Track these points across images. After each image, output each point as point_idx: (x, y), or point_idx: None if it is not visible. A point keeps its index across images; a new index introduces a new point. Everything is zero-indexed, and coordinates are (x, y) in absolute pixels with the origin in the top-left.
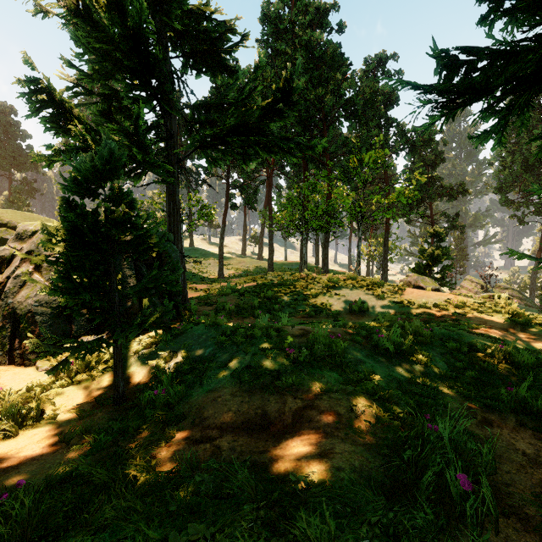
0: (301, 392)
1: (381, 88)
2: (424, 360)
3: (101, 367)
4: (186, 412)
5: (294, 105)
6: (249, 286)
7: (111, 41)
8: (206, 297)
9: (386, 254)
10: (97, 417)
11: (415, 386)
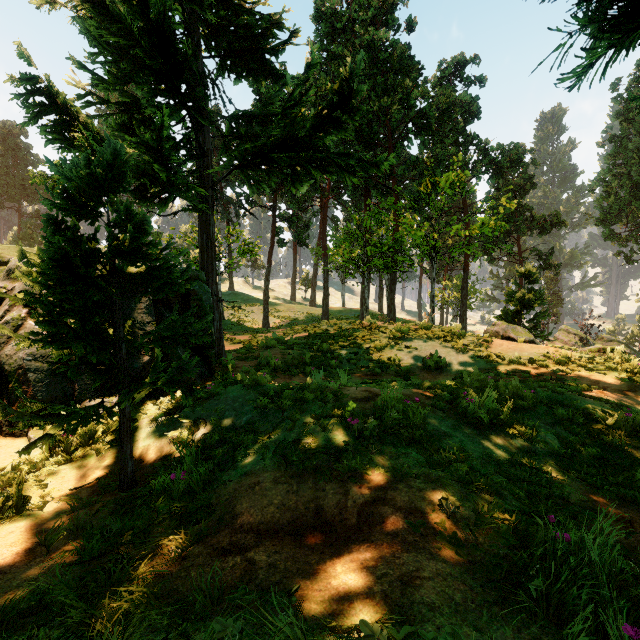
0: (368, 478)
1: (459, 98)
2: (528, 432)
3: (108, 440)
4: (212, 504)
5: (354, 112)
6: (299, 337)
7: (129, 34)
8: (246, 350)
9: (465, 299)
10: (96, 507)
11: (520, 469)
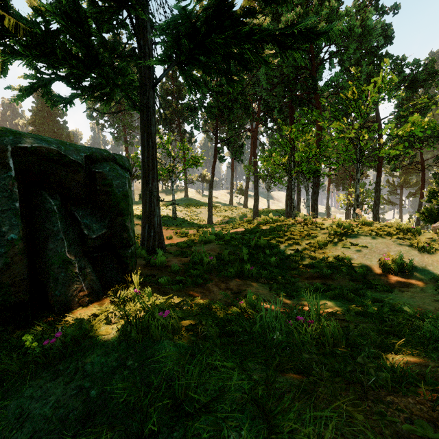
0: None
1: (375, 24)
2: None
3: None
4: None
5: None
6: (236, 232)
7: None
8: (185, 245)
9: (378, 200)
10: None
11: None
